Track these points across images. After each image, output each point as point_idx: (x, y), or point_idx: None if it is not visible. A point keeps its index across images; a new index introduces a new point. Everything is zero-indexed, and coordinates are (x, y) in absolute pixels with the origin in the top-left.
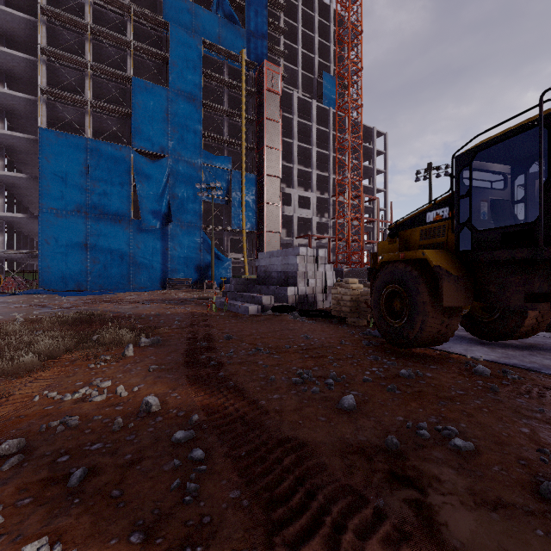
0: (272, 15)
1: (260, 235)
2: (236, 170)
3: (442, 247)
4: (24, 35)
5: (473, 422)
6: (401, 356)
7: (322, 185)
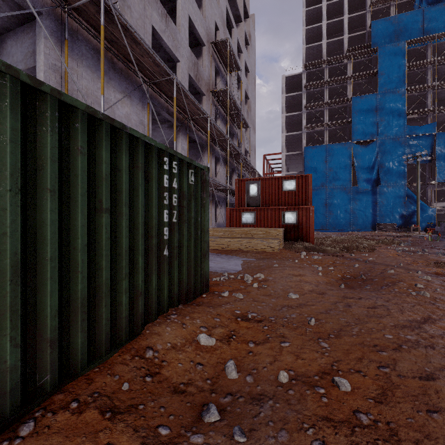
0: None
1: None
2: (441, 131)
3: None
4: (294, 101)
5: None
6: None
7: None
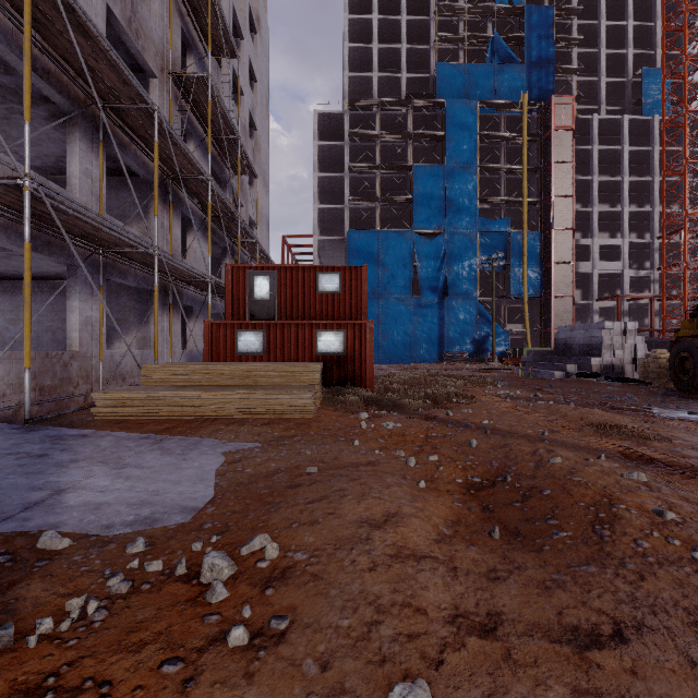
0: (560, 27)
1: (545, 301)
2: (515, 230)
3: None
4: (332, 157)
5: None
6: (686, 397)
7: (640, 224)
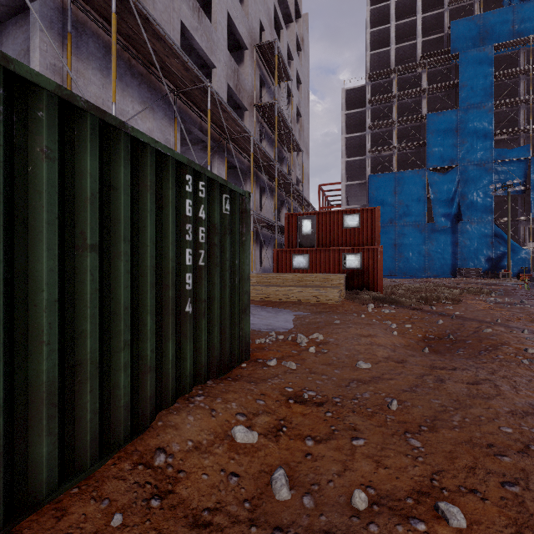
0: None
1: None
2: None
3: None
4: (356, 120)
5: None
6: None
7: None
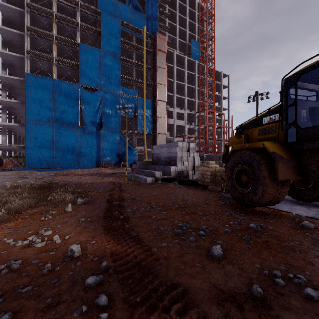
0: (161, 6)
1: (154, 135)
2: (140, 97)
3: (274, 140)
4: (17, 20)
5: (315, 270)
6: (248, 213)
7: (191, 106)
